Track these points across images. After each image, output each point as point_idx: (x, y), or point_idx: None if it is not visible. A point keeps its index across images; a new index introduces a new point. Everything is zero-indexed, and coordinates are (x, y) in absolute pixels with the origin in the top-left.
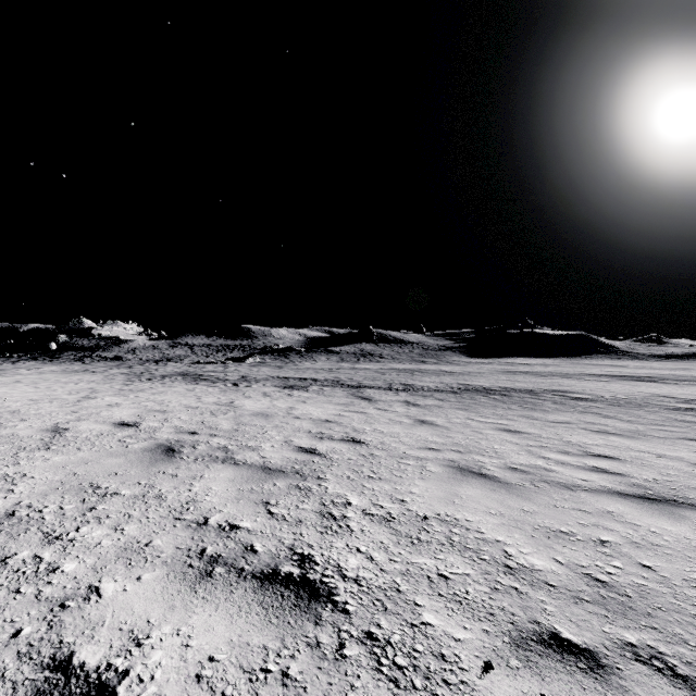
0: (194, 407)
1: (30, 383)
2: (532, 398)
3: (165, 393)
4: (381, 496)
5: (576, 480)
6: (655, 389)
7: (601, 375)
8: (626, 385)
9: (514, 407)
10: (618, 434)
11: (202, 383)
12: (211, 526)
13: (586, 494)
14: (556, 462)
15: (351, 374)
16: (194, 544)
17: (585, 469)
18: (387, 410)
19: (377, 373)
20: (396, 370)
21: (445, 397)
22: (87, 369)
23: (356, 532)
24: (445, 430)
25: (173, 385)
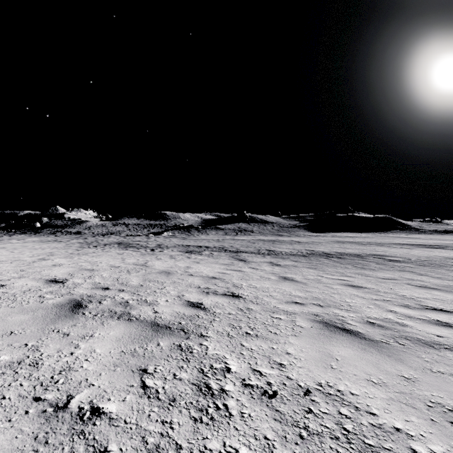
0: (116, 266)
1: (11, 249)
2: (360, 260)
3: (101, 256)
4: (259, 358)
5: (432, 336)
6: (445, 254)
7: (404, 244)
8: (424, 251)
9: (349, 266)
10: (437, 289)
11: (130, 249)
12: (69, 412)
13: (451, 353)
14: (404, 316)
15: (232, 243)
16: (31, 449)
17: (432, 323)
18: (258, 269)
19: (250, 242)
20: (262, 240)
21: (298, 259)
22: (57, 239)
23: (234, 418)
24: (303, 285)
25: (109, 250)
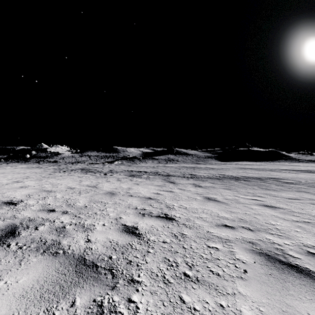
0: (72, 188)
1: (0, 173)
2: (262, 182)
3: (65, 178)
4: None
5: None
6: None
7: (290, 170)
8: (308, 175)
9: (256, 187)
10: None
11: (89, 173)
12: None
13: None
14: None
15: (164, 169)
16: None
17: None
18: (185, 190)
19: (176, 168)
20: (185, 167)
21: (214, 181)
22: (39, 166)
23: None
24: (226, 205)
25: (73, 174)
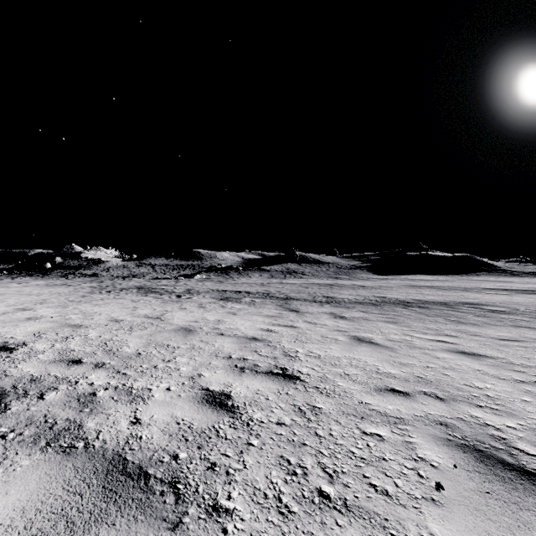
0: (118, 320)
1: None
2: (451, 310)
3: (108, 304)
4: None
5: None
6: None
7: (497, 289)
8: (529, 298)
9: (441, 320)
10: None
11: (151, 295)
12: None
13: None
14: None
15: (279, 288)
16: None
17: None
18: (316, 323)
19: (301, 287)
20: (317, 284)
21: (367, 309)
22: (66, 283)
23: None
24: (391, 352)
25: (124, 297)
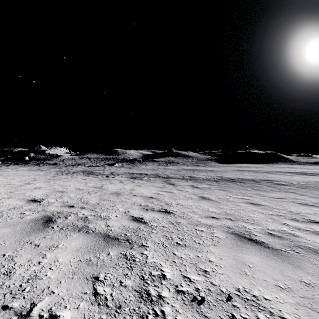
0: (80, 189)
1: (6, 175)
2: (256, 184)
3: (70, 181)
4: (188, 266)
5: None
6: (317, 179)
7: (286, 172)
8: (301, 177)
9: (249, 188)
10: (314, 206)
11: (91, 175)
12: None
13: None
14: (294, 228)
15: (164, 171)
16: None
17: (317, 234)
18: (183, 190)
19: (176, 171)
20: (185, 169)
21: (211, 183)
22: (39, 169)
23: None
24: (217, 203)
25: (76, 177)
